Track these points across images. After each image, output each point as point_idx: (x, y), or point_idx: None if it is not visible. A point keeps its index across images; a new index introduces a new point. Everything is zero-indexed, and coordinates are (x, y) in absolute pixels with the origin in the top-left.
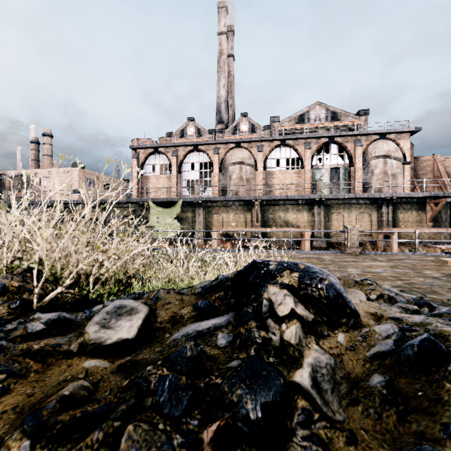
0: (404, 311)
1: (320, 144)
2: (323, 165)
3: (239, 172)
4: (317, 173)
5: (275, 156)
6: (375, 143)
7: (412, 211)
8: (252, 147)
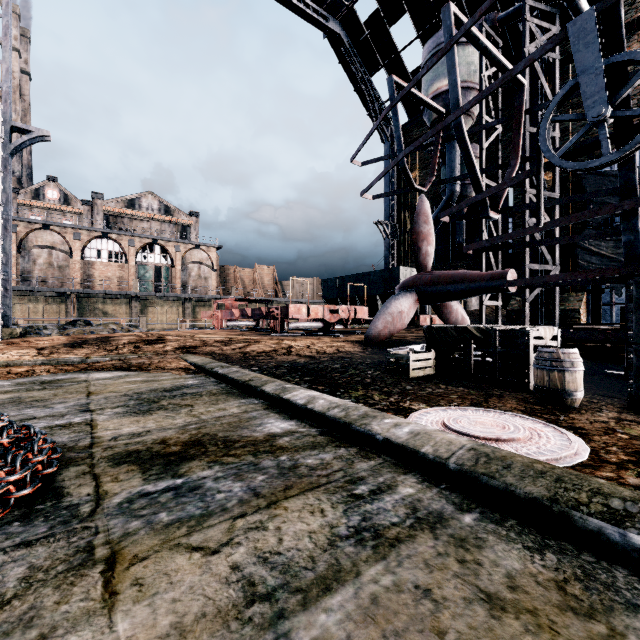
0: None
1: (145, 244)
2: (147, 262)
3: (49, 257)
4: (142, 269)
5: (96, 246)
6: (192, 251)
7: (206, 307)
8: (67, 233)
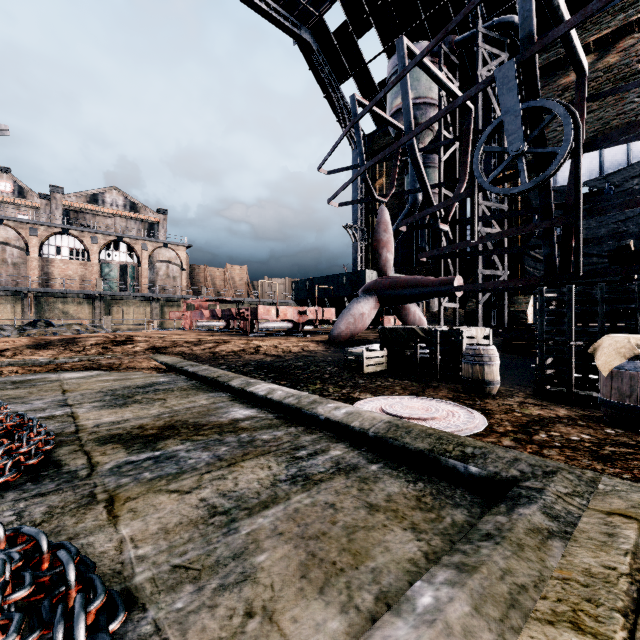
0: None
1: (109, 241)
2: (112, 260)
3: (2, 253)
4: (106, 267)
5: (55, 243)
6: (160, 249)
7: (174, 307)
8: (22, 228)
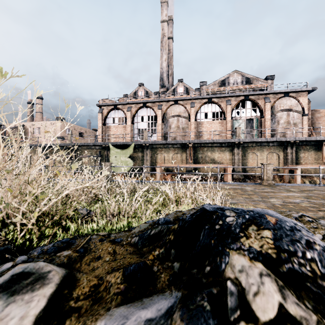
0: None
1: (238, 101)
2: (240, 117)
3: (177, 122)
4: (235, 123)
5: (203, 110)
6: (281, 100)
7: (311, 151)
8: (186, 104)
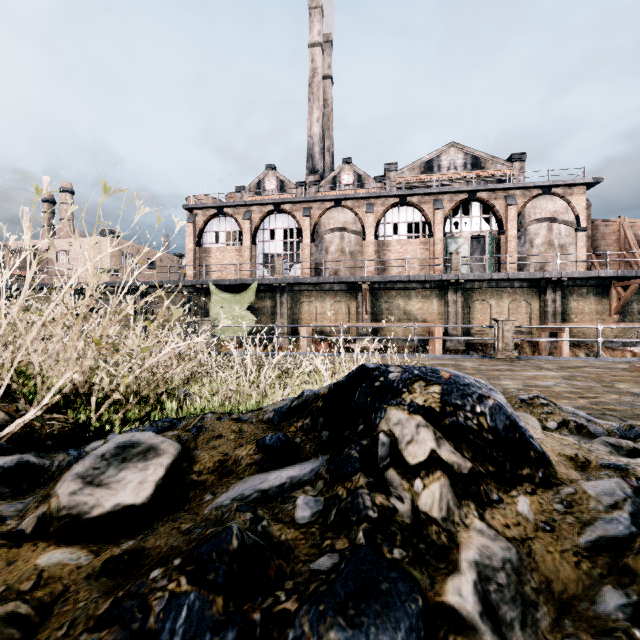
0: (615, 451)
1: (457, 202)
2: (460, 232)
3: (340, 242)
4: (452, 244)
5: (391, 219)
6: (536, 200)
7: (590, 297)
8: (358, 207)
